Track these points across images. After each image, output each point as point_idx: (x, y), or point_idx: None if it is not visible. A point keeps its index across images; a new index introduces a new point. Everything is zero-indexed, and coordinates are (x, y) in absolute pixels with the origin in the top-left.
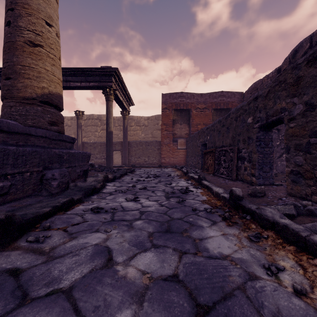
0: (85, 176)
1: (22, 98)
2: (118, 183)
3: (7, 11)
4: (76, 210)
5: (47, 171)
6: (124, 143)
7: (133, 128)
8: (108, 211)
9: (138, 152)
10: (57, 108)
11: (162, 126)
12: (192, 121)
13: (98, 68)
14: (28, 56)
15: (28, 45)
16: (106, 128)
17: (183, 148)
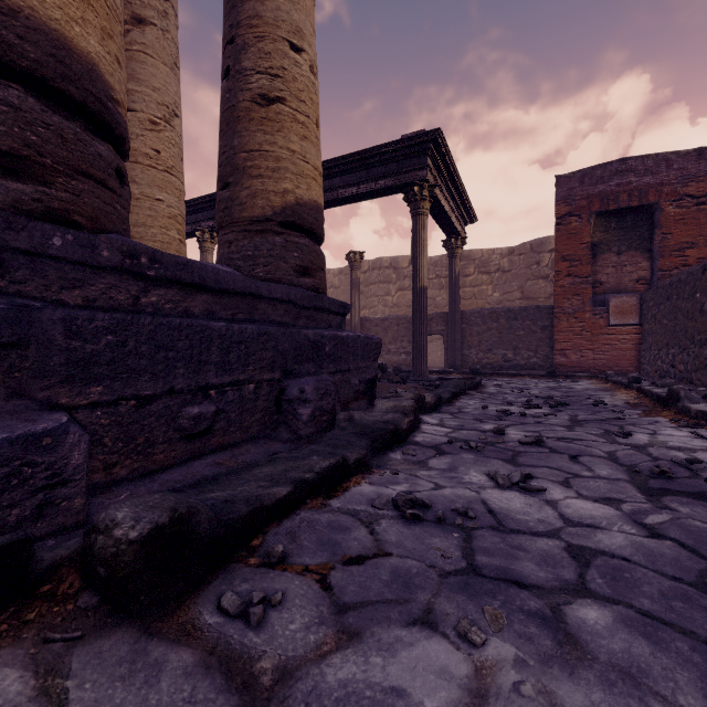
0: (369, 393)
1: (247, 222)
2: (449, 416)
3: (224, 49)
4: (352, 497)
5: (291, 380)
6: (451, 317)
7: (472, 280)
8: (445, 519)
9: (488, 337)
10: (311, 237)
11: (556, 265)
12: (662, 240)
13: (395, 143)
14: (258, 128)
15: (258, 105)
16: (413, 280)
17: (627, 322)
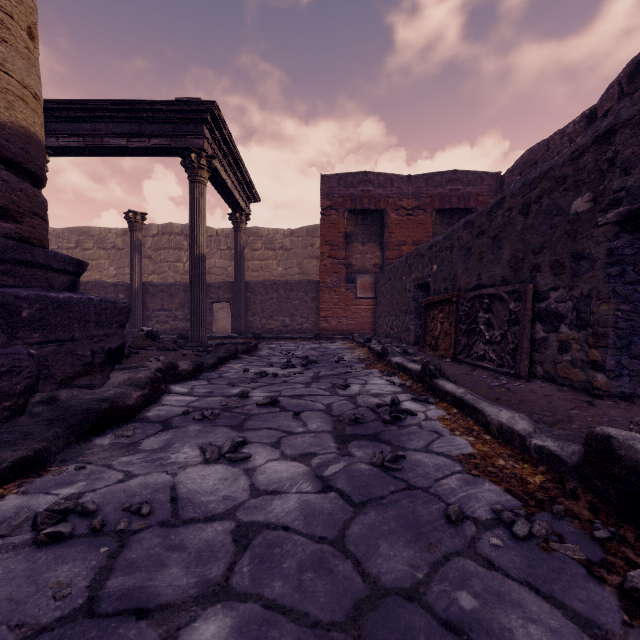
0: (113, 365)
1: None
2: (204, 383)
3: None
4: None
5: None
6: (236, 286)
7: (260, 254)
8: (106, 525)
9: (270, 305)
10: (19, 172)
11: (321, 247)
12: (388, 237)
13: (170, 103)
14: None
15: None
16: (191, 246)
17: (368, 296)
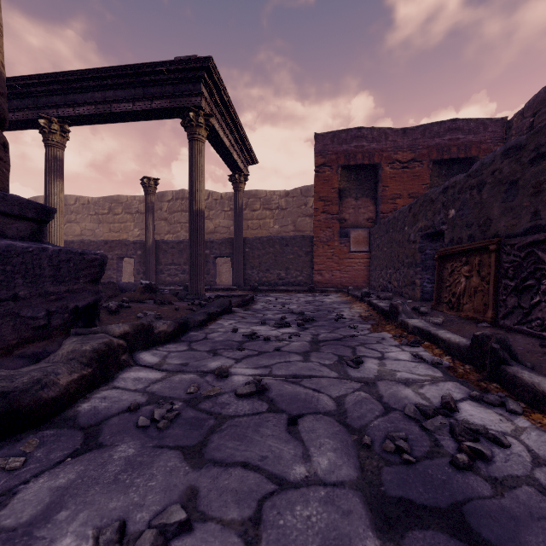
0: (82, 325)
1: None
2: (183, 347)
3: None
4: None
5: None
6: (235, 242)
7: (259, 214)
8: None
9: (266, 259)
10: None
11: (315, 203)
12: (383, 190)
13: (169, 63)
14: None
15: None
16: (189, 202)
17: (361, 250)
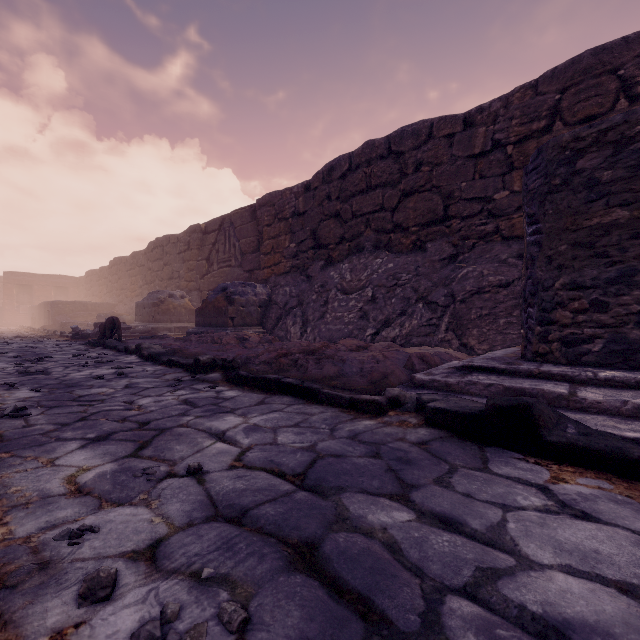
0: None
1: None
2: None
3: None
4: None
5: None
6: None
7: None
8: None
9: None
10: None
11: (4, 296)
12: (34, 294)
13: None
14: None
15: None
16: None
17: (25, 313)
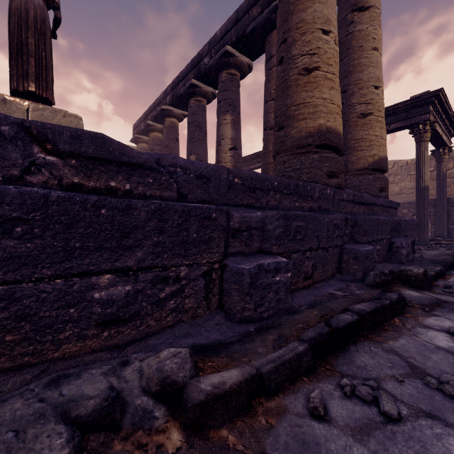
0: (412, 248)
1: (355, 171)
2: None
3: None
4: None
5: (392, 239)
6: (438, 202)
7: (451, 173)
8: None
9: None
10: (382, 173)
11: None
12: None
13: (406, 101)
14: (360, 129)
15: (359, 118)
16: (417, 182)
17: None
